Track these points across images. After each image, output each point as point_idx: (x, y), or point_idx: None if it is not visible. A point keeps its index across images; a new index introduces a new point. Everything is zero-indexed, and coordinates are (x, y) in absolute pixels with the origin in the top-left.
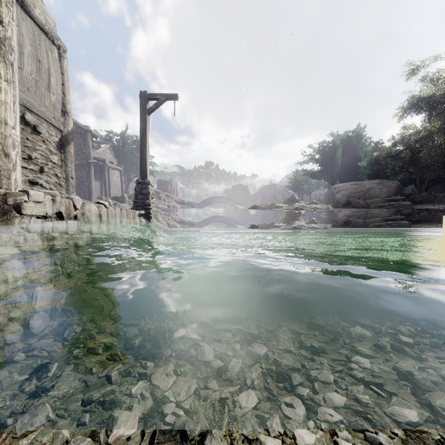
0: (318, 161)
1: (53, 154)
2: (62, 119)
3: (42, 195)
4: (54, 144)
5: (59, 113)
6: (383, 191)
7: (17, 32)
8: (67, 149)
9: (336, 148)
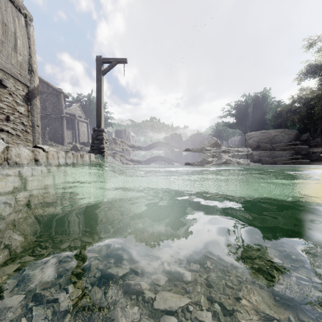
0: (234, 115)
1: (20, 105)
2: (29, 77)
3: None
4: (21, 97)
5: (26, 71)
6: (285, 138)
7: None
8: (33, 102)
9: (248, 105)
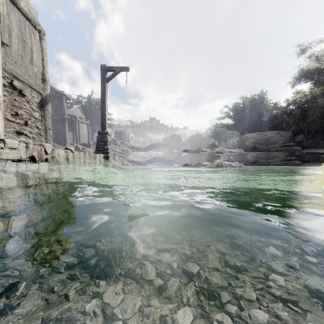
0: (232, 117)
1: (35, 111)
2: (42, 85)
3: (16, 143)
4: (36, 104)
5: (40, 81)
6: (280, 139)
7: (7, 19)
8: (45, 108)
9: (245, 107)
